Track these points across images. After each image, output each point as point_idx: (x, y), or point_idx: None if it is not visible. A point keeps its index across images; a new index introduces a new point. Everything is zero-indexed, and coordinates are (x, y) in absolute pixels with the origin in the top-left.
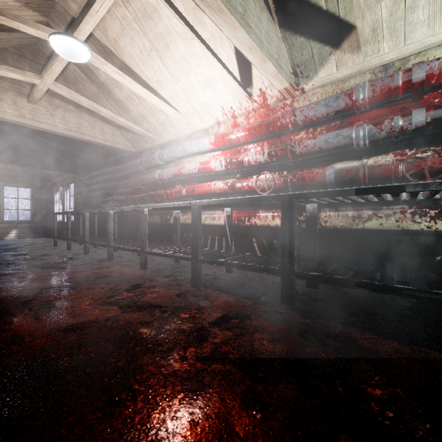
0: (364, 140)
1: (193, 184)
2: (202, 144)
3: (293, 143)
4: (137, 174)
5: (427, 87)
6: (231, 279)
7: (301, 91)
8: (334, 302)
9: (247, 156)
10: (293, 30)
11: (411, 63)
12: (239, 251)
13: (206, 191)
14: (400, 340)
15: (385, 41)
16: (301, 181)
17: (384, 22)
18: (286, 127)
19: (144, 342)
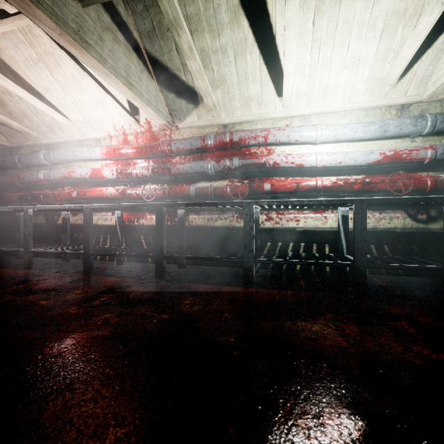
0: (211, 170)
1: (84, 187)
2: (94, 153)
3: (170, 166)
4: (13, 170)
5: (241, 145)
6: (120, 268)
7: (176, 127)
8: (191, 274)
9: (135, 169)
10: (167, 88)
11: (237, 127)
12: (129, 246)
13: (98, 195)
14: (214, 284)
15: (222, 111)
16: (175, 193)
17: (220, 101)
18: (165, 152)
19: (46, 307)
